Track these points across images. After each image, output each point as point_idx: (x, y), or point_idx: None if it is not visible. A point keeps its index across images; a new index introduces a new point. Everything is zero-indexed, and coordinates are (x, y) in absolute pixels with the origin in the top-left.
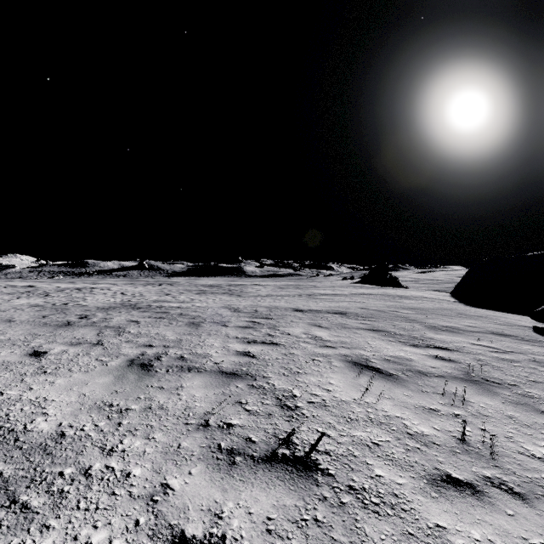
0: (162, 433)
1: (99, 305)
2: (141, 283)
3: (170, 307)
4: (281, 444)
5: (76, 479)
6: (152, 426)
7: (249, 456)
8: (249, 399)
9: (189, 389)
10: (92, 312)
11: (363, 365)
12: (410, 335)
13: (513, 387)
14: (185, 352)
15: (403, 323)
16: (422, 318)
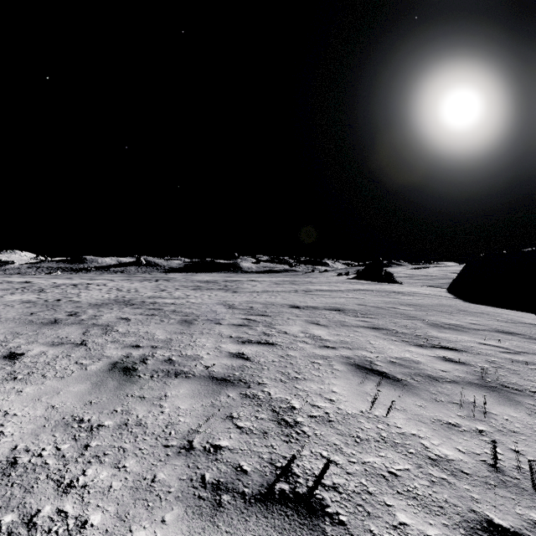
0: (136, 459)
1: (92, 301)
2: (138, 279)
3: (164, 303)
4: (279, 476)
5: (15, 533)
6: (125, 449)
7: (239, 493)
8: (241, 412)
9: (173, 399)
10: (83, 309)
11: (367, 369)
12: (413, 333)
13: (535, 394)
14: (174, 353)
15: (403, 320)
16: (422, 315)
